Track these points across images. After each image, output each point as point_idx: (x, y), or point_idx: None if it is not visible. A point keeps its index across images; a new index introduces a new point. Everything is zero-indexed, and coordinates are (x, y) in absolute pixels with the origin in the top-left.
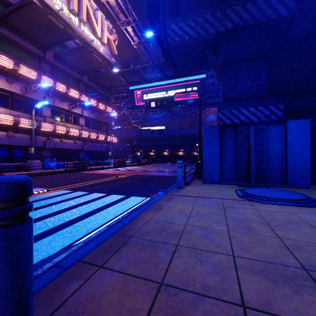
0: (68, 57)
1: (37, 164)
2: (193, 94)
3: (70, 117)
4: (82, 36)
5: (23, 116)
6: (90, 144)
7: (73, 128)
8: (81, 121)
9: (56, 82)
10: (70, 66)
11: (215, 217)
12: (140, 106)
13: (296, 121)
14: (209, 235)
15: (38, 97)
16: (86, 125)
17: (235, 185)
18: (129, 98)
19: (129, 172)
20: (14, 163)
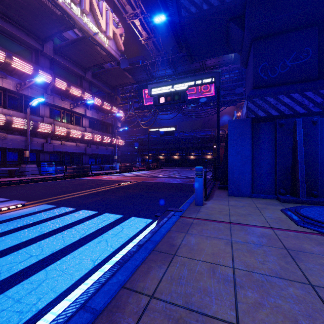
0: (69, 50)
1: (32, 169)
2: (206, 91)
3: (72, 117)
4: (84, 29)
5: (18, 116)
6: (94, 147)
7: (75, 129)
8: (84, 122)
9: (55, 78)
10: (72, 62)
11: (290, 287)
12: (148, 106)
13: None
14: None
15: (35, 94)
16: (89, 126)
17: (274, 199)
18: (136, 98)
19: (135, 178)
20: (5, 168)
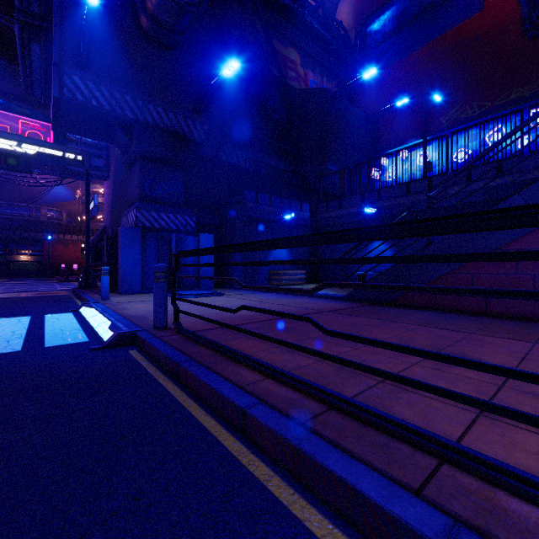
0: None
1: None
2: None
3: None
4: None
5: None
6: None
7: None
8: None
9: None
10: None
11: None
12: None
13: (205, 235)
14: (183, 309)
15: None
16: None
17: None
18: None
19: None
20: None
